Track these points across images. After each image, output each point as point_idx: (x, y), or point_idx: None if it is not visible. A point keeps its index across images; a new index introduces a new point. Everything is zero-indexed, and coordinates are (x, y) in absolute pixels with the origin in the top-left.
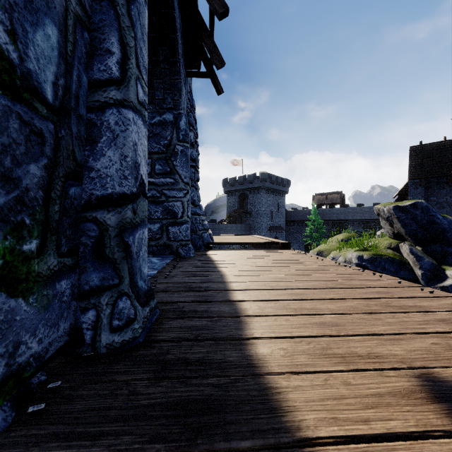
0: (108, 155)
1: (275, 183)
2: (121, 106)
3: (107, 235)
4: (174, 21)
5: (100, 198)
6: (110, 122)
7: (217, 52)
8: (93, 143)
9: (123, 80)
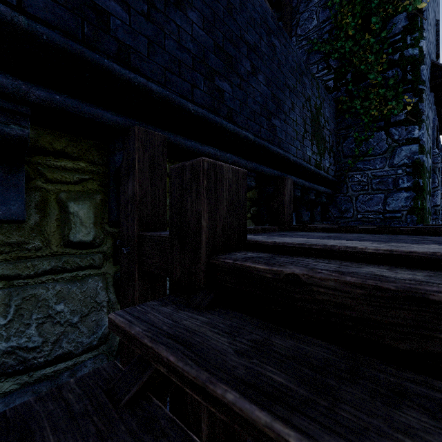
0: (436, 199)
1: None
2: (437, 190)
3: (436, 211)
4: (436, 134)
5: (435, 205)
6: (436, 193)
7: None
8: (433, 197)
9: (438, 186)
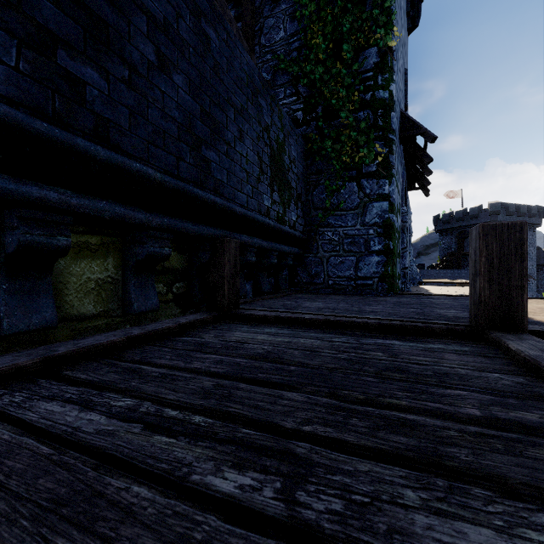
0: (405, 260)
1: (514, 214)
2: (406, 251)
3: (405, 274)
4: (405, 190)
5: (404, 268)
6: (405, 255)
7: (425, 187)
8: (402, 259)
9: (406, 247)
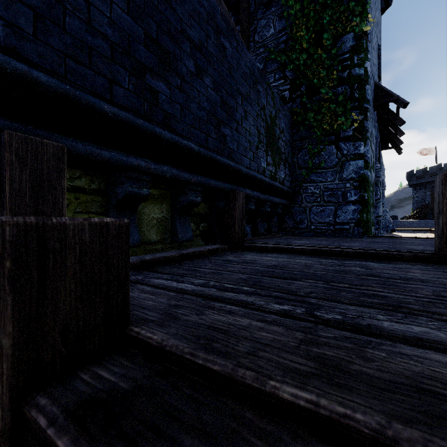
0: (378, 210)
1: None
2: (379, 202)
3: (378, 221)
4: (379, 149)
5: (377, 216)
6: (378, 205)
7: (398, 146)
8: (376, 208)
9: (380, 198)
